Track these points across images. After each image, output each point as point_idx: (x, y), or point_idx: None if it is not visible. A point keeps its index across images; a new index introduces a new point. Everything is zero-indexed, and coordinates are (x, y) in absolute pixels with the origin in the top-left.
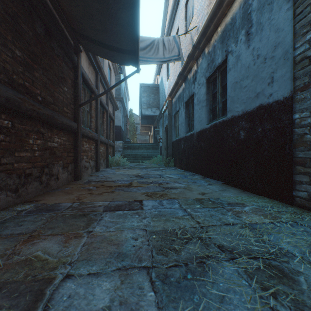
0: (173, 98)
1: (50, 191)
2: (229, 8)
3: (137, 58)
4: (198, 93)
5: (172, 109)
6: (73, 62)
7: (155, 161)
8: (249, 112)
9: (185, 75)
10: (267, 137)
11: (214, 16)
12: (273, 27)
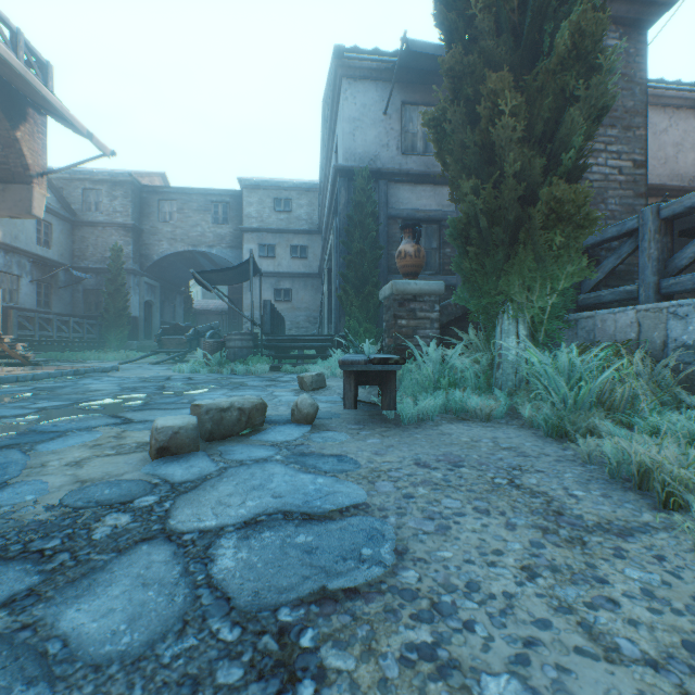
0: None
1: None
2: None
3: None
4: None
5: None
6: None
7: None
8: None
9: None
10: None
11: None
12: None
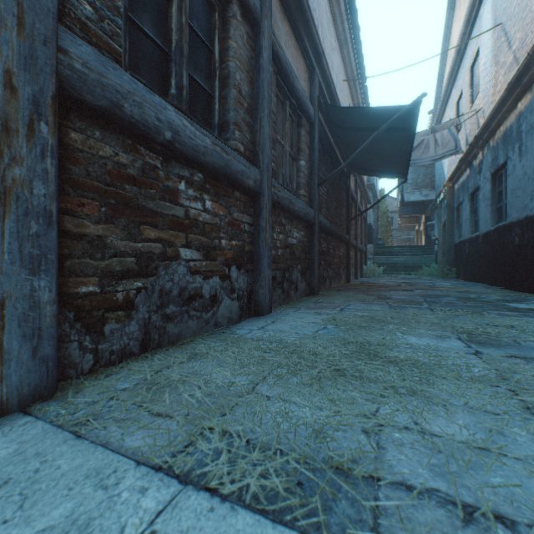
0: (454, 183)
1: (342, 285)
2: (507, 114)
3: (405, 176)
4: (483, 188)
5: (453, 198)
6: (346, 187)
7: (427, 272)
8: (520, 220)
9: (469, 161)
10: (529, 243)
11: (493, 117)
12: (532, 155)
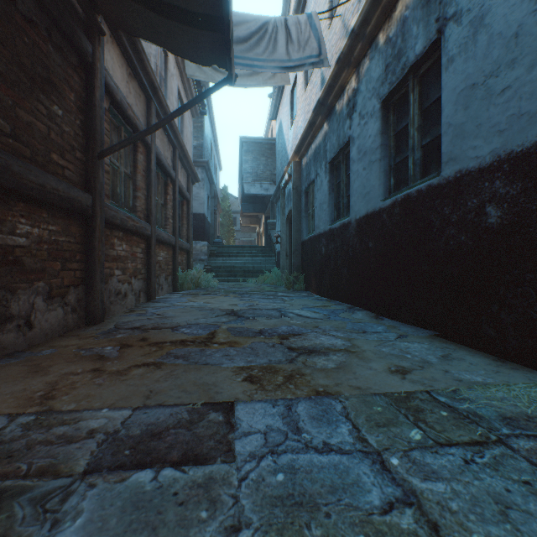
0: (303, 157)
1: None
2: None
3: (227, 39)
4: (361, 135)
5: (301, 179)
6: (79, 52)
7: (268, 278)
8: (520, 153)
9: (331, 105)
10: None
11: None
12: None
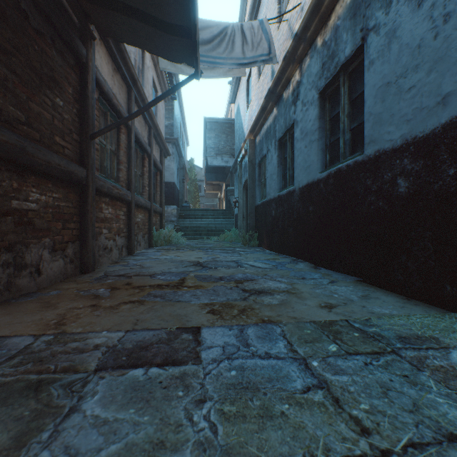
0: (256, 135)
1: (13, 301)
2: None
3: (194, 45)
4: (303, 119)
5: (255, 154)
6: (76, 54)
7: (228, 236)
8: (422, 138)
9: (279, 93)
10: None
11: None
12: None
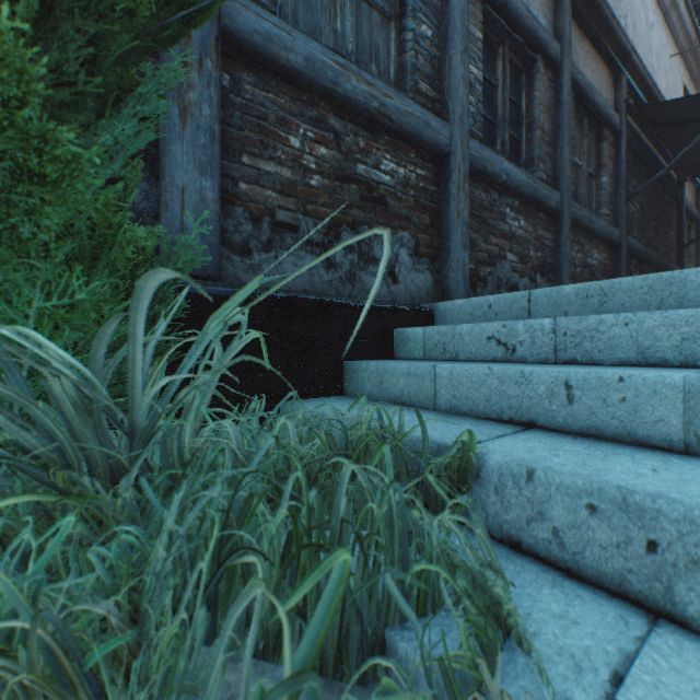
0: None
1: None
2: None
3: None
4: None
5: None
6: (676, 200)
7: None
8: None
9: None
10: None
11: None
12: None
